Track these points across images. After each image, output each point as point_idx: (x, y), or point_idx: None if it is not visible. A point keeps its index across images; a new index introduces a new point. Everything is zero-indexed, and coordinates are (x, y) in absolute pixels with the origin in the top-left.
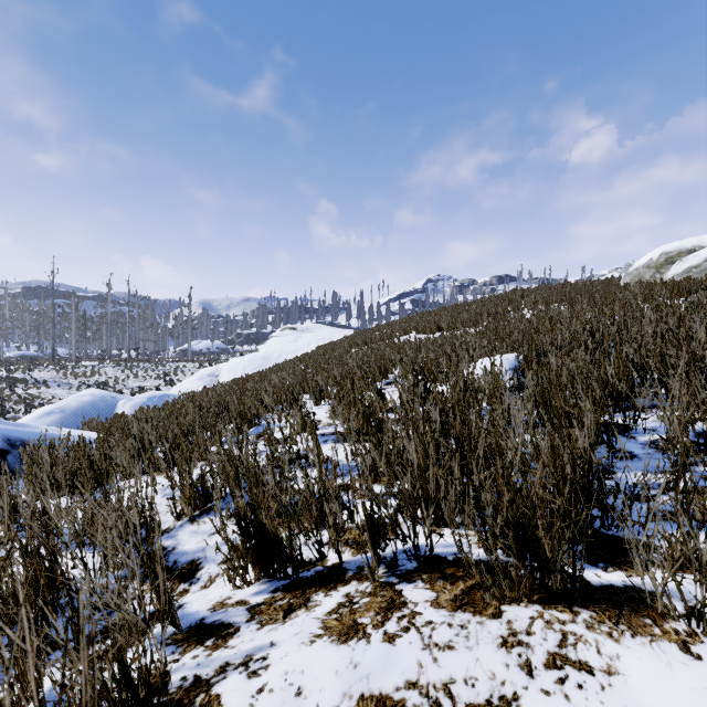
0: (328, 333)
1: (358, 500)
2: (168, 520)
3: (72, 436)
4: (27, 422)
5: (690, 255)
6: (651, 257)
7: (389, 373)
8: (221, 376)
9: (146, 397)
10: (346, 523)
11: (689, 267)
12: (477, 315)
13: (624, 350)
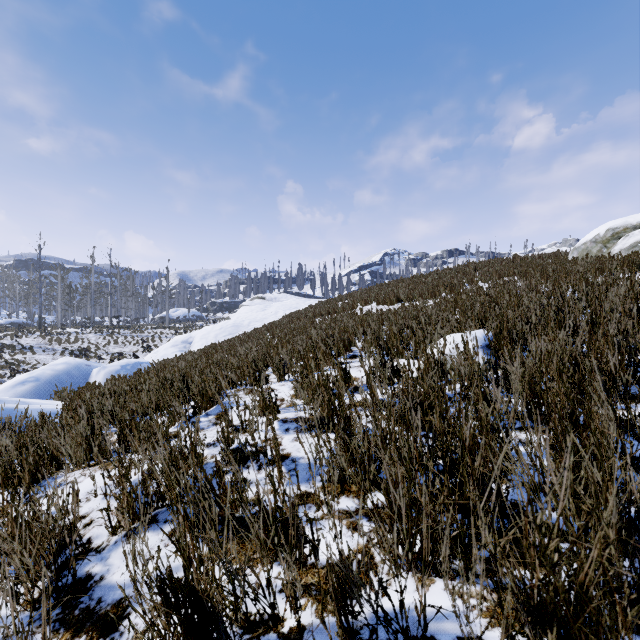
0: (294, 302)
1: (323, 521)
2: (102, 534)
3: (36, 410)
4: (0, 391)
5: (636, 231)
6: (598, 233)
7: (352, 346)
8: (194, 343)
9: (120, 365)
10: (308, 556)
11: (636, 242)
12: (435, 287)
13: (611, 331)
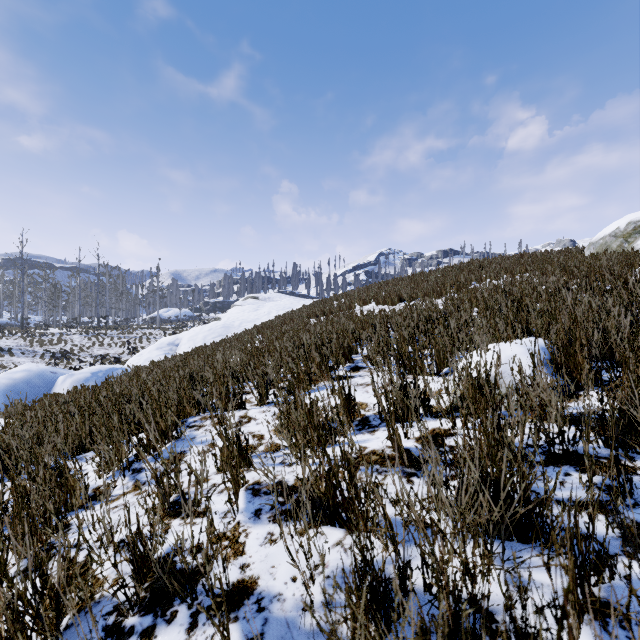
0: (288, 302)
1: None
2: None
3: None
4: None
5: None
6: (618, 226)
7: (353, 354)
8: (181, 345)
9: (90, 371)
10: None
11: None
12: (441, 285)
13: None
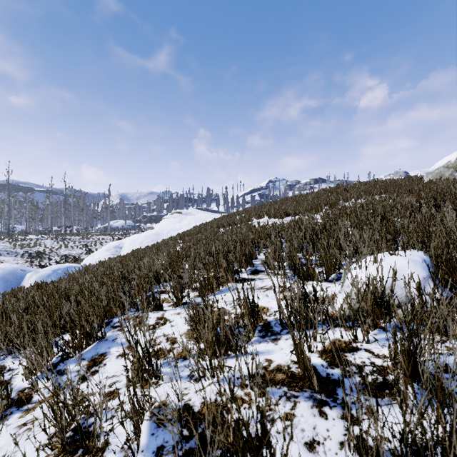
0: (203, 216)
1: None
2: None
3: None
4: None
5: None
6: (449, 160)
7: (253, 259)
8: (124, 247)
9: (51, 269)
10: None
11: None
12: (317, 204)
13: None
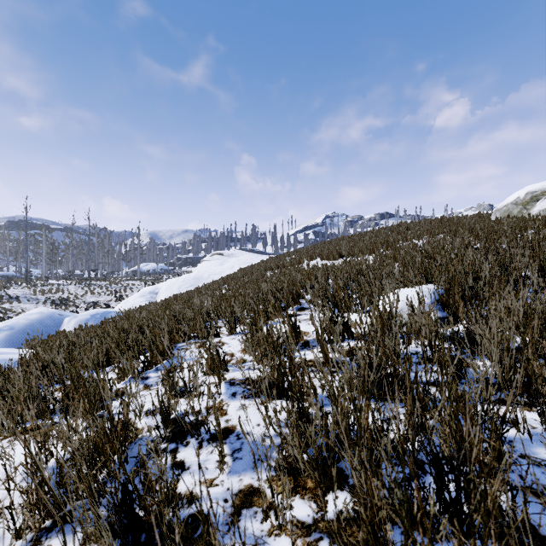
0: (248, 257)
1: (272, 539)
2: (6, 535)
3: None
4: None
5: None
6: (518, 196)
7: (300, 298)
8: (160, 293)
9: (89, 314)
10: None
11: None
12: (373, 244)
13: None
